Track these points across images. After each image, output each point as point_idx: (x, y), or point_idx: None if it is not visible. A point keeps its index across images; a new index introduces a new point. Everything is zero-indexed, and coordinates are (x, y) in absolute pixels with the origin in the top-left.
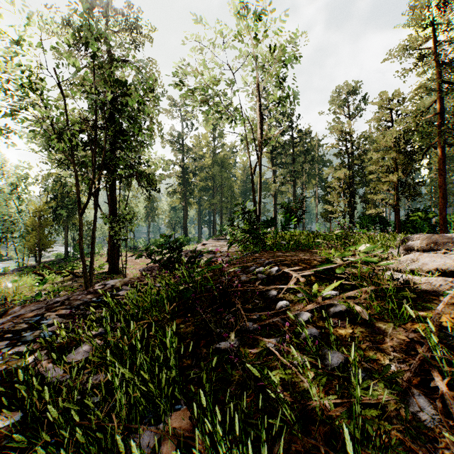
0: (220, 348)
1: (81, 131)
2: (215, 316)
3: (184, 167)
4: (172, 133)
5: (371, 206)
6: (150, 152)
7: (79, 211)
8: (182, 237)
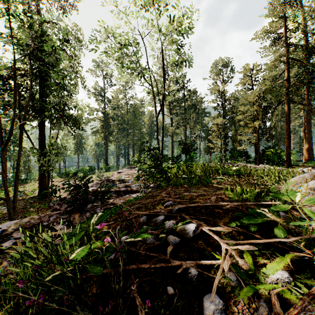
0: None
1: (11, 77)
2: None
3: (105, 113)
4: (96, 87)
5: (237, 144)
6: (77, 100)
7: (2, 146)
8: (104, 166)
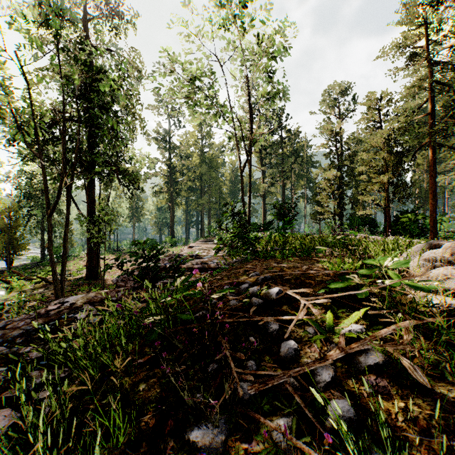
0: (195, 443)
1: (54, 123)
2: (192, 367)
3: (170, 165)
4: (158, 131)
5: (359, 207)
6: (134, 149)
7: (48, 211)
8: (169, 239)
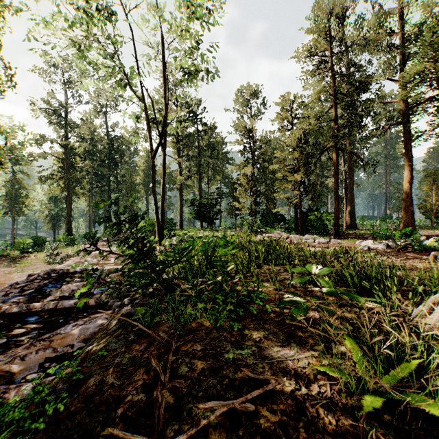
0: None
1: None
2: None
3: (66, 147)
4: (48, 101)
5: (270, 204)
6: None
7: None
8: (63, 237)
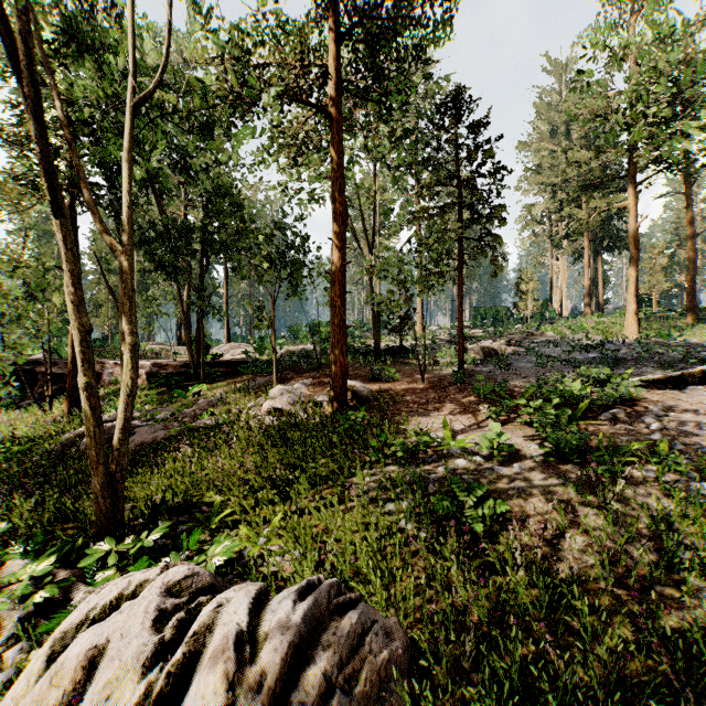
0: None
1: None
2: None
3: None
4: None
5: None
6: None
7: None
8: None
